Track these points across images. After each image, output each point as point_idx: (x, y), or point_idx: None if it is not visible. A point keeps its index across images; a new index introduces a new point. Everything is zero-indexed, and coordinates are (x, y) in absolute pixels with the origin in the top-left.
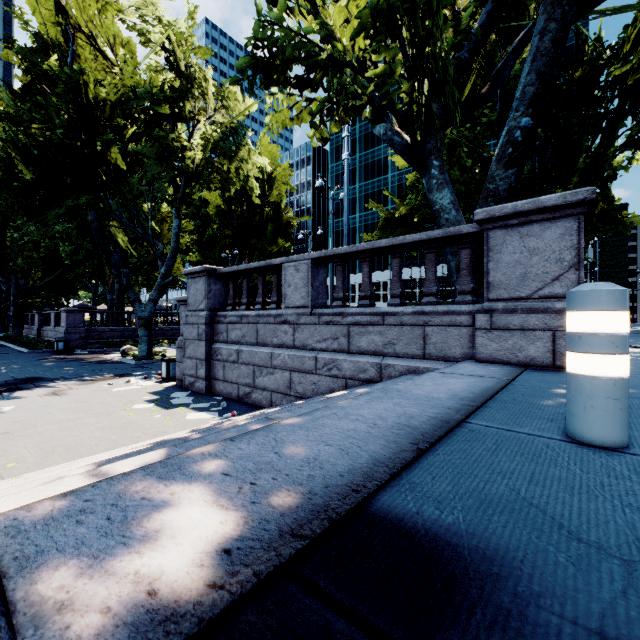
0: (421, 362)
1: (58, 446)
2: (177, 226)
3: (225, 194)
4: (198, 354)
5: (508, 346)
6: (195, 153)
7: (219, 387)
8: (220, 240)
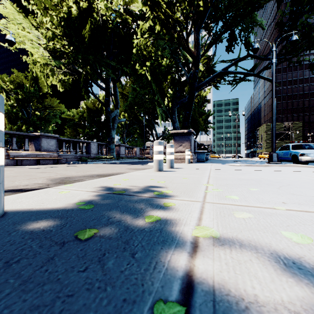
0: None
1: None
2: None
3: None
4: None
5: None
6: None
7: None
8: None
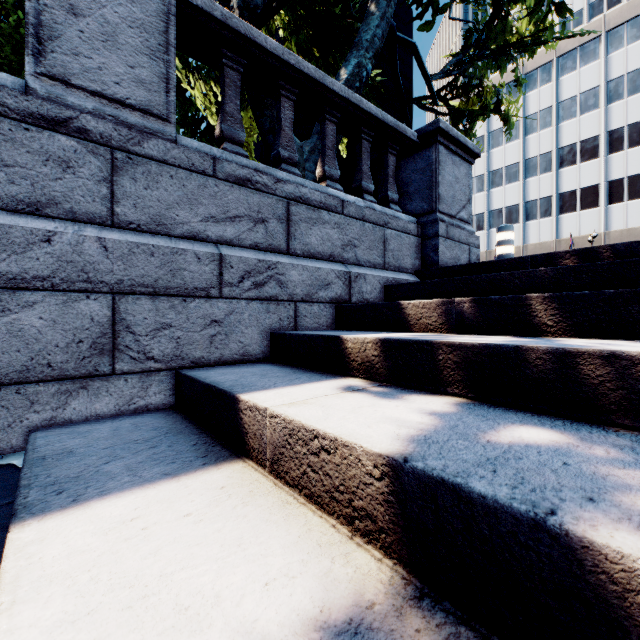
0: (386, 272)
1: None
2: None
3: None
4: None
5: (454, 255)
6: None
7: None
8: None
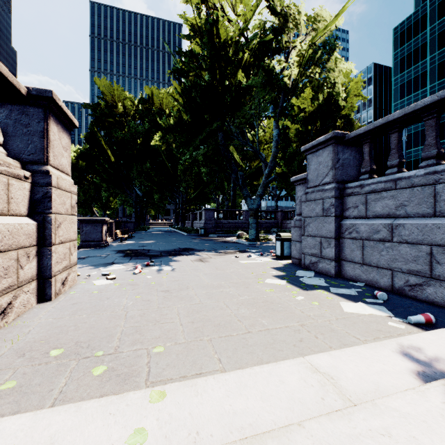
0: None
1: (207, 321)
2: (277, 134)
3: (313, 103)
4: (322, 231)
5: None
6: (291, 70)
7: (353, 270)
8: (298, 155)
